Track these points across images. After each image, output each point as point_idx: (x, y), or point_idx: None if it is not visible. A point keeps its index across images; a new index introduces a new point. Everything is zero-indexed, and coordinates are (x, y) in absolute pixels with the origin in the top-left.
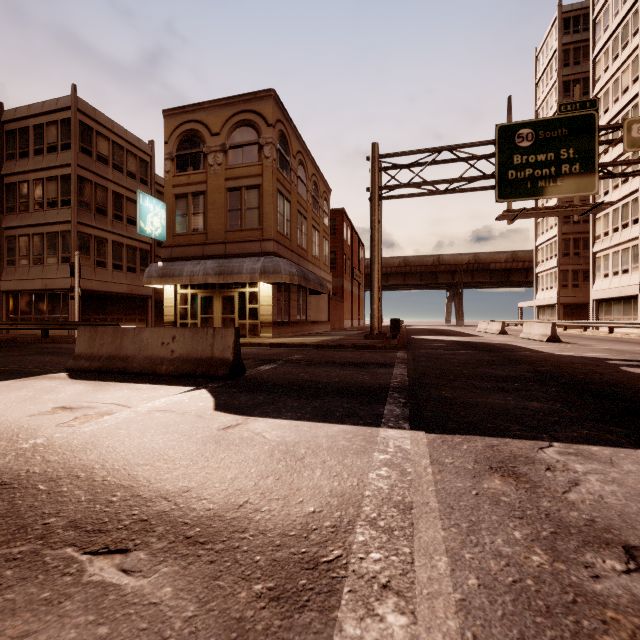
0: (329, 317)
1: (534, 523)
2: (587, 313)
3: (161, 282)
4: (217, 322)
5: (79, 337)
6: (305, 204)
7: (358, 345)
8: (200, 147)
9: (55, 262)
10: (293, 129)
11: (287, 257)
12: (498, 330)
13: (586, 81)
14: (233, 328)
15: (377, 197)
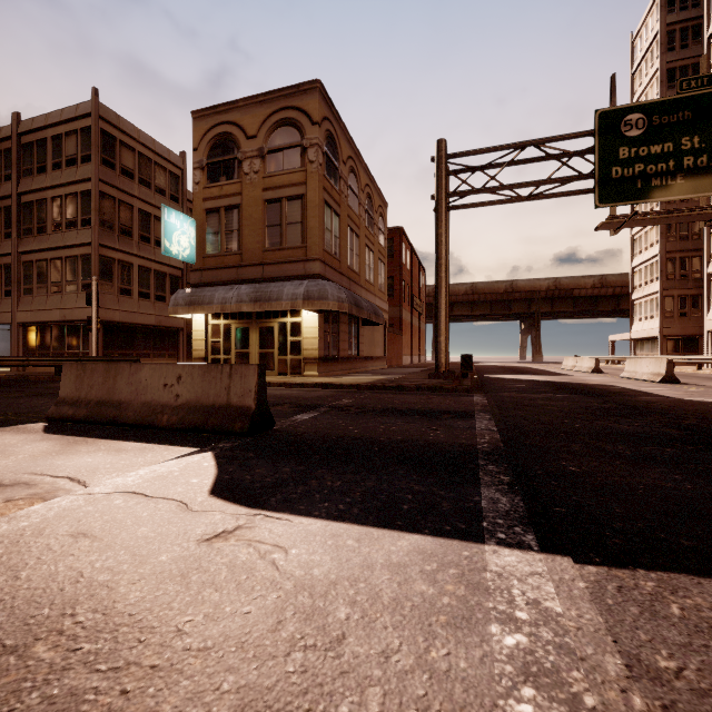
0: (385, 352)
1: None
2: (697, 347)
3: (189, 311)
4: (254, 358)
5: (64, 376)
6: (357, 219)
7: (422, 386)
8: (234, 153)
9: (74, 290)
10: (343, 130)
11: (336, 281)
12: (590, 368)
13: (696, 67)
14: (256, 365)
15: (444, 206)
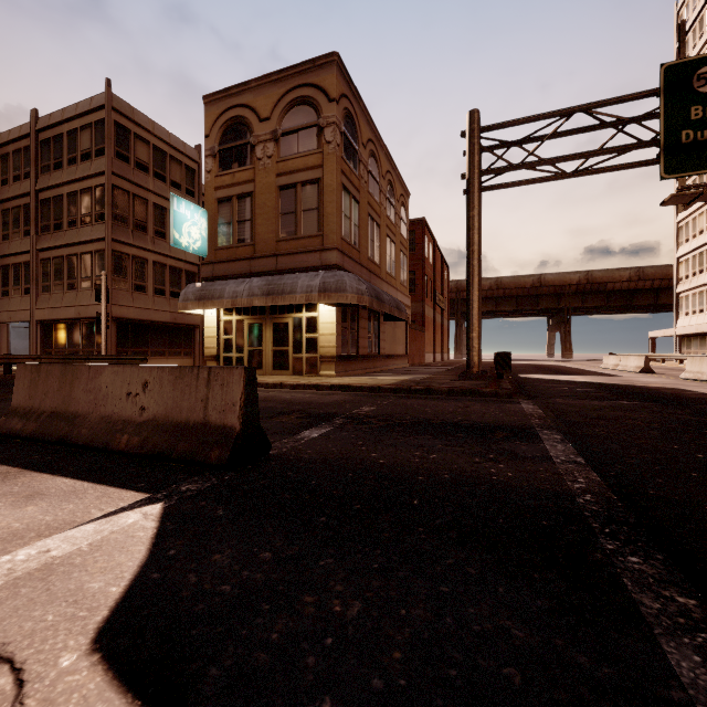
0: (407, 350)
1: None
2: None
3: (198, 306)
4: (267, 356)
5: (18, 380)
6: (378, 207)
7: (455, 389)
8: (246, 137)
9: (89, 287)
10: (362, 110)
11: (355, 272)
12: (638, 367)
13: None
14: (242, 368)
15: (477, 184)
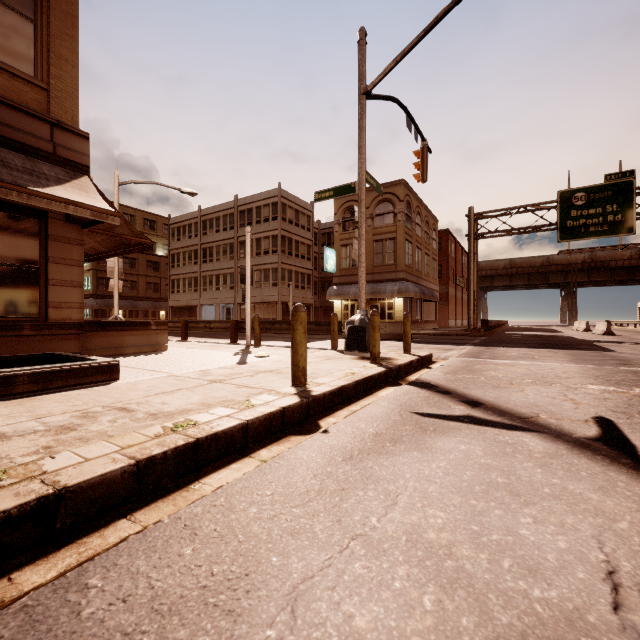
0: (436, 318)
1: (484, 349)
2: None
3: (337, 298)
4: None
5: None
6: (420, 240)
7: (459, 334)
8: None
9: (268, 286)
10: (413, 194)
11: (410, 280)
12: (583, 328)
13: None
14: None
15: (472, 241)
